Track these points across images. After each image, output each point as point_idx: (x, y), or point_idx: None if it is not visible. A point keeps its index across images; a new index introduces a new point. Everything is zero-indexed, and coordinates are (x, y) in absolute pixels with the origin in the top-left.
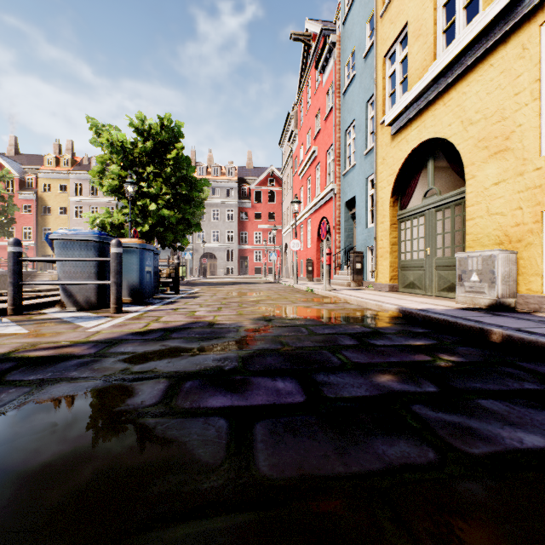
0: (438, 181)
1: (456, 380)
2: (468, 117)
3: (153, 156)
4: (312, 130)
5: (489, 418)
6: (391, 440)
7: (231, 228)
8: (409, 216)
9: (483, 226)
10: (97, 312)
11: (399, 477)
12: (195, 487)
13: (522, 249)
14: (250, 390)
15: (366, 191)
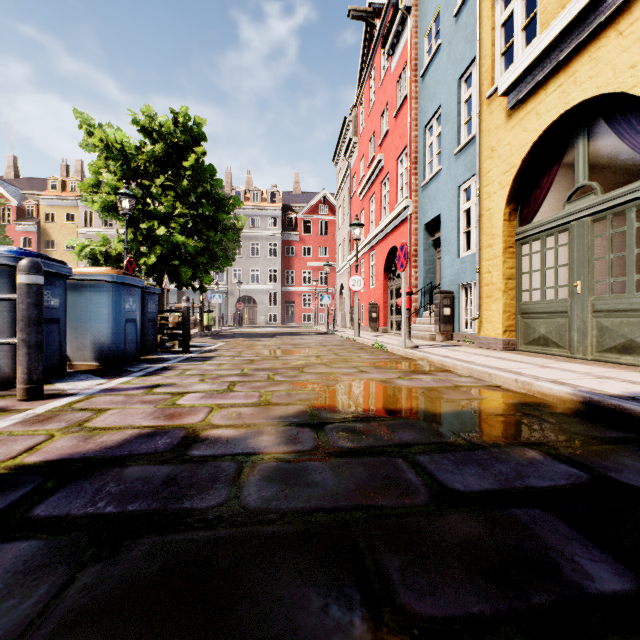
0: (598, 172)
1: None
2: None
3: (166, 165)
4: (377, 134)
5: None
6: None
7: (274, 266)
8: (537, 234)
9: None
10: (2, 394)
11: None
12: None
13: None
14: None
15: (458, 205)
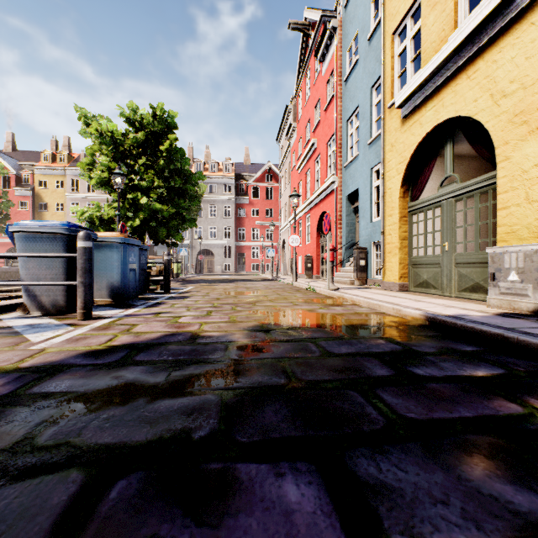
0: (458, 167)
1: None
2: (500, 89)
3: (146, 147)
4: (312, 122)
5: None
6: None
7: (228, 225)
8: (422, 208)
9: (520, 216)
10: (63, 317)
11: None
12: None
13: None
14: (233, 513)
15: (371, 182)
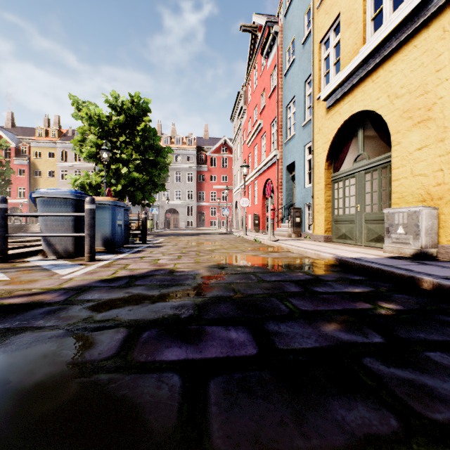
0: (367, 148)
1: (399, 329)
2: (394, 92)
3: (125, 127)
4: (259, 106)
5: (442, 374)
6: (348, 402)
7: (190, 188)
8: (341, 178)
9: (407, 186)
10: (73, 260)
11: None
12: None
13: (443, 206)
14: (205, 341)
15: (304, 156)
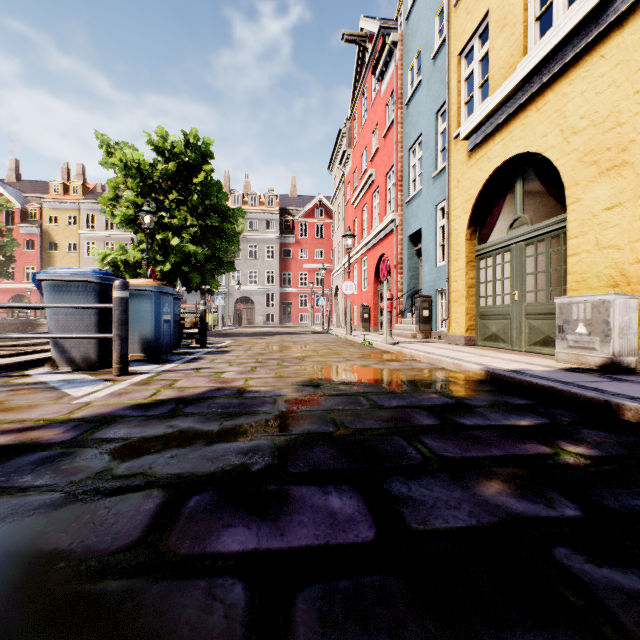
0: (529, 208)
1: (602, 492)
2: (570, 125)
3: (177, 180)
4: (369, 150)
5: None
6: None
7: (271, 268)
8: (490, 252)
9: (590, 264)
10: (97, 373)
11: None
12: None
13: None
14: (289, 514)
15: (435, 221)
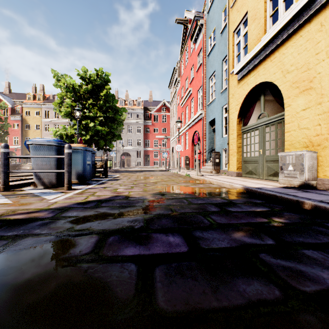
0: (267, 108)
1: (285, 235)
2: (286, 69)
3: (92, 93)
4: (189, 78)
5: (312, 263)
6: (248, 281)
7: (139, 137)
8: (248, 130)
9: (295, 136)
10: (56, 189)
11: (257, 310)
12: (113, 318)
13: (320, 150)
14: (152, 243)
15: (222, 114)
